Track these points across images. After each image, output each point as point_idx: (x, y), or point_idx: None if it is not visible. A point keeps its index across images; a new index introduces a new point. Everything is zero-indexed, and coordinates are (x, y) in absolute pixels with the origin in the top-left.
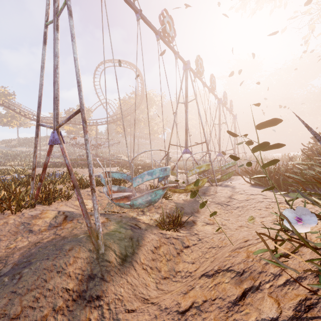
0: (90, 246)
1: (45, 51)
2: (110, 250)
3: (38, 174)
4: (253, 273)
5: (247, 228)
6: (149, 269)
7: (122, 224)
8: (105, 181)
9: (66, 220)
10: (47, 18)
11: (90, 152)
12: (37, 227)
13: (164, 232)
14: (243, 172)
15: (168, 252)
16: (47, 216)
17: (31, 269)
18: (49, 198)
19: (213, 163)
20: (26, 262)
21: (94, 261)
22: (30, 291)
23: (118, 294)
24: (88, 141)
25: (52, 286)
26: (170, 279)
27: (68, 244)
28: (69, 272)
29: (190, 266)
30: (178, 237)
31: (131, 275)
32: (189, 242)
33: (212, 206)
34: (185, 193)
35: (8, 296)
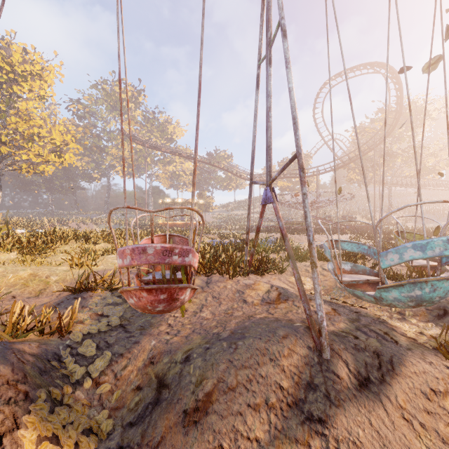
0: (309, 341)
1: (258, 96)
2: (339, 358)
3: (252, 240)
4: None
5: None
6: (418, 424)
7: (359, 325)
8: (330, 253)
9: (279, 299)
10: (260, 56)
11: (308, 210)
12: (250, 298)
13: None
14: None
15: None
16: (260, 288)
17: (245, 343)
18: (261, 268)
19: None
20: (241, 333)
21: (315, 365)
22: (244, 367)
23: (352, 435)
24: (306, 196)
25: (265, 374)
26: None
27: (282, 329)
28: (283, 365)
29: None
30: None
31: (378, 417)
32: None
33: None
34: None
35: (226, 362)
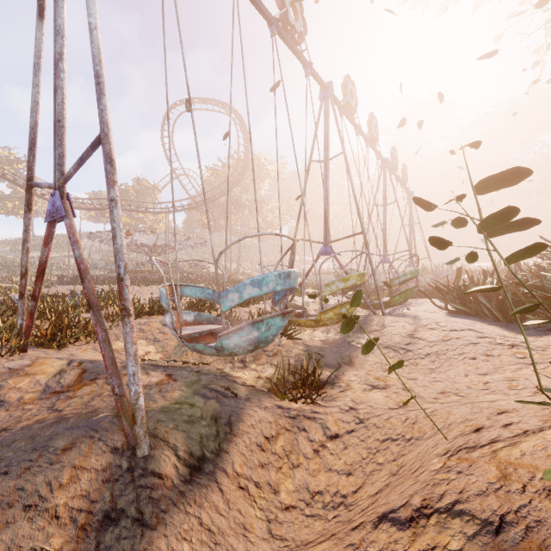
0: (116, 438)
1: (42, 33)
2: (165, 446)
3: (55, 294)
4: (535, 529)
5: (457, 398)
6: (253, 486)
7: (198, 387)
8: (167, 301)
9: (82, 380)
10: None
11: (119, 227)
12: (16, 394)
13: (286, 404)
14: (427, 291)
15: (295, 447)
16: (44, 370)
17: None
18: (59, 336)
19: (371, 278)
20: None
21: (122, 475)
22: None
23: None
24: (115, 203)
25: (6, 547)
26: (299, 511)
27: (64, 435)
28: (56, 505)
29: (342, 480)
30: (314, 415)
31: (211, 506)
32: (339, 425)
33: (377, 353)
34: (325, 329)
35: None
